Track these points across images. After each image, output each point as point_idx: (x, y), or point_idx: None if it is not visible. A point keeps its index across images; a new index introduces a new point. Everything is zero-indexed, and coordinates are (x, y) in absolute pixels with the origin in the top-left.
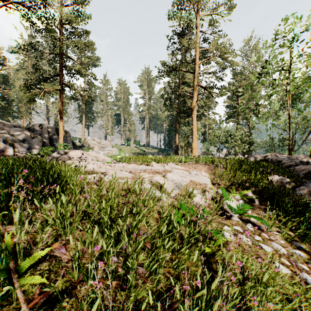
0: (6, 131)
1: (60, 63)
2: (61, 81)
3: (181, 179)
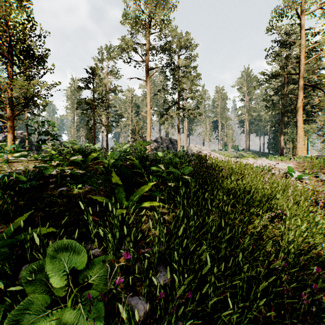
0: None
1: (179, 94)
2: (179, 106)
3: (267, 165)
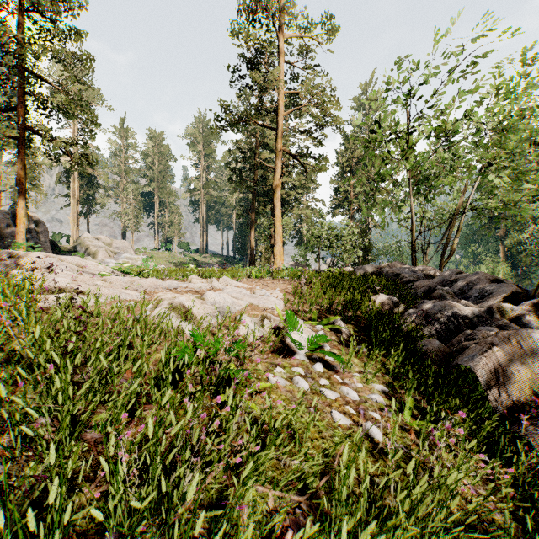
0: None
1: (20, 87)
2: (22, 121)
3: (232, 302)
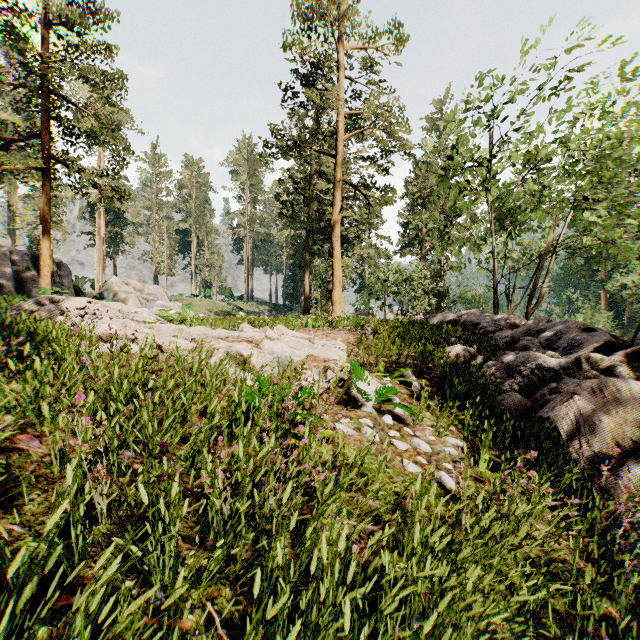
0: None
1: (45, 111)
2: (46, 150)
3: (290, 352)
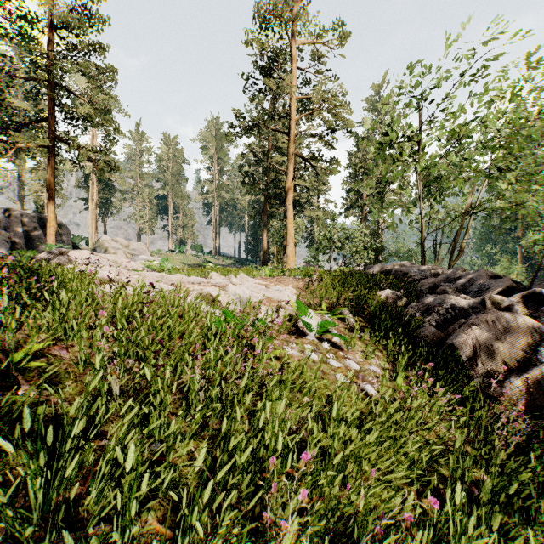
0: None
1: (50, 99)
2: (51, 131)
3: (250, 294)
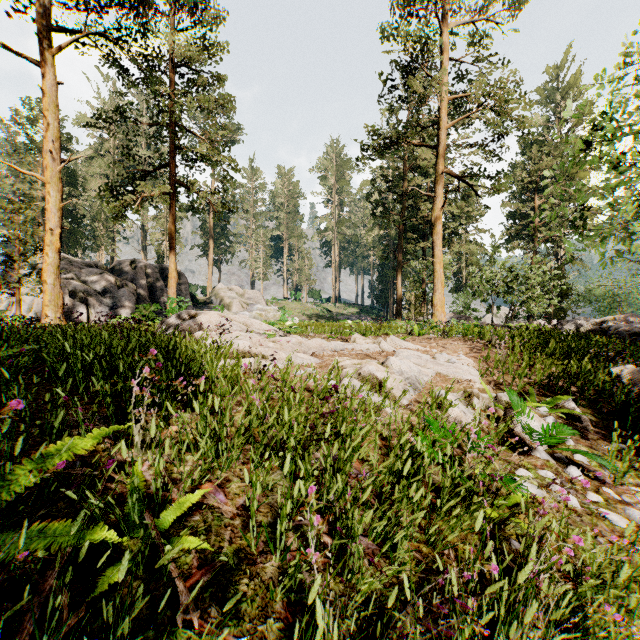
0: (73, 276)
1: (171, 143)
2: (172, 176)
3: (418, 370)
